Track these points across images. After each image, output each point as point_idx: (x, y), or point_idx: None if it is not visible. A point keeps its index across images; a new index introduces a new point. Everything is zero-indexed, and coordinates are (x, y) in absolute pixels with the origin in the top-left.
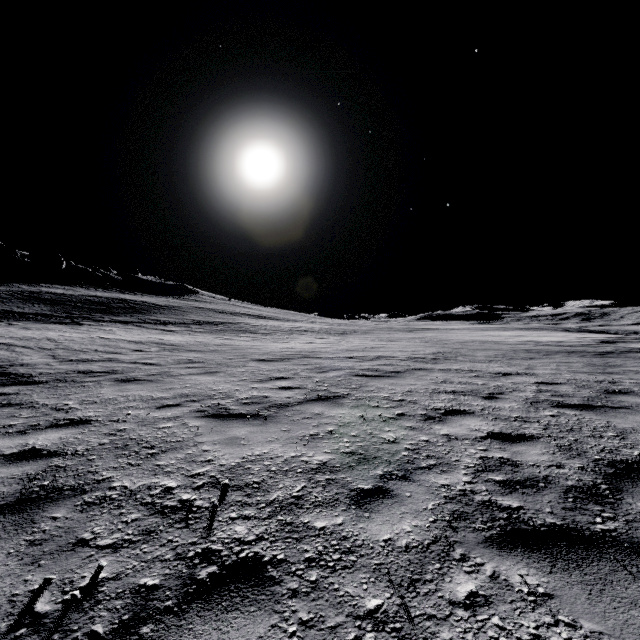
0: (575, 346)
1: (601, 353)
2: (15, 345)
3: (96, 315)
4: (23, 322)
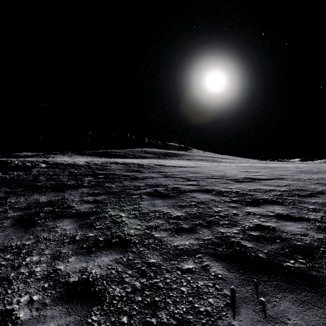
0: None
1: None
2: (165, 162)
3: (166, 157)
4: (152, 159)
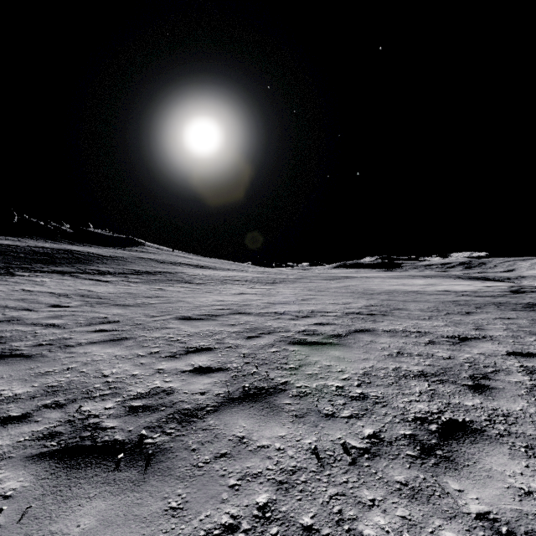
0: (494, 296)
1: (528, 305)
2: None
3: (36, 265)
4: None
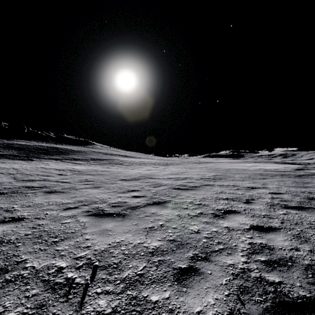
0: (284, 171)
1: (298, 175)
2: None
3: (41, 155)
4: (2, 159)
